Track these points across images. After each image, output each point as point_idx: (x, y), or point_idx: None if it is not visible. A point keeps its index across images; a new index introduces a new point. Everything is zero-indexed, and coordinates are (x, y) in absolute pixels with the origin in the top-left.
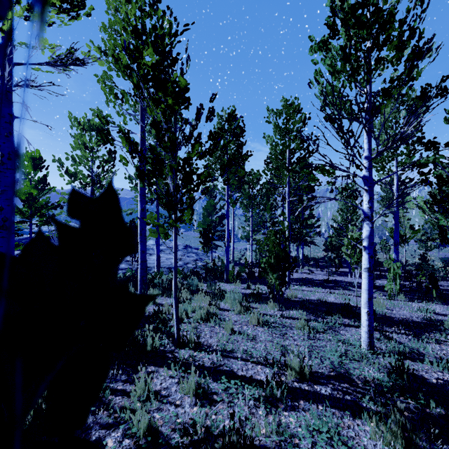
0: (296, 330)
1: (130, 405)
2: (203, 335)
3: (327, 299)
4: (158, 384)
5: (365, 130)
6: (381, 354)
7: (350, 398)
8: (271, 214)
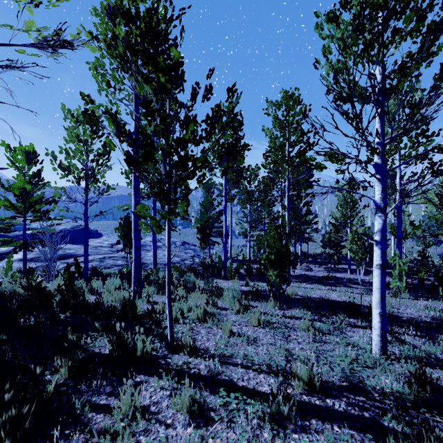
0: (300, 332)
1: (113, 425)
2: (199, 338)
3: (329, 297)
4: (147, 397)
5: (377, 113)
6: (395, 359)
7: (368, 416)
8: (268, 210)
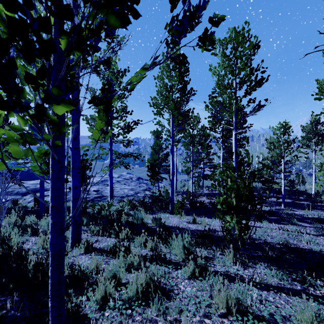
0: None
1: None
2: None
3: (288, 242)
4: None
5: None
6: None
7: None
8: (207, 152)
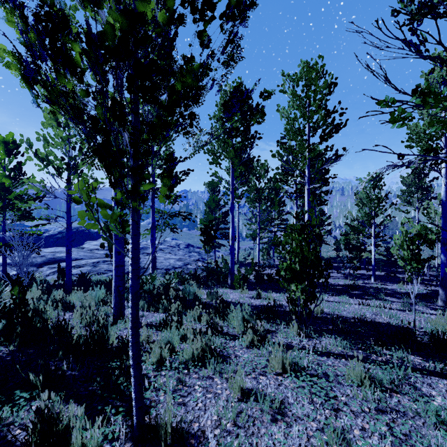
0: (348, 387)
1: None
2: (191, 402)
3: (365, 316)
4: None
5: None
6: None
7: None
8: (279, 210)
